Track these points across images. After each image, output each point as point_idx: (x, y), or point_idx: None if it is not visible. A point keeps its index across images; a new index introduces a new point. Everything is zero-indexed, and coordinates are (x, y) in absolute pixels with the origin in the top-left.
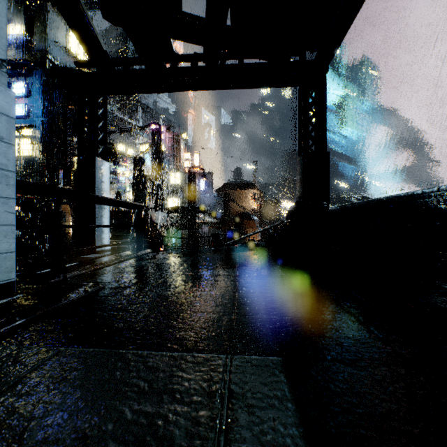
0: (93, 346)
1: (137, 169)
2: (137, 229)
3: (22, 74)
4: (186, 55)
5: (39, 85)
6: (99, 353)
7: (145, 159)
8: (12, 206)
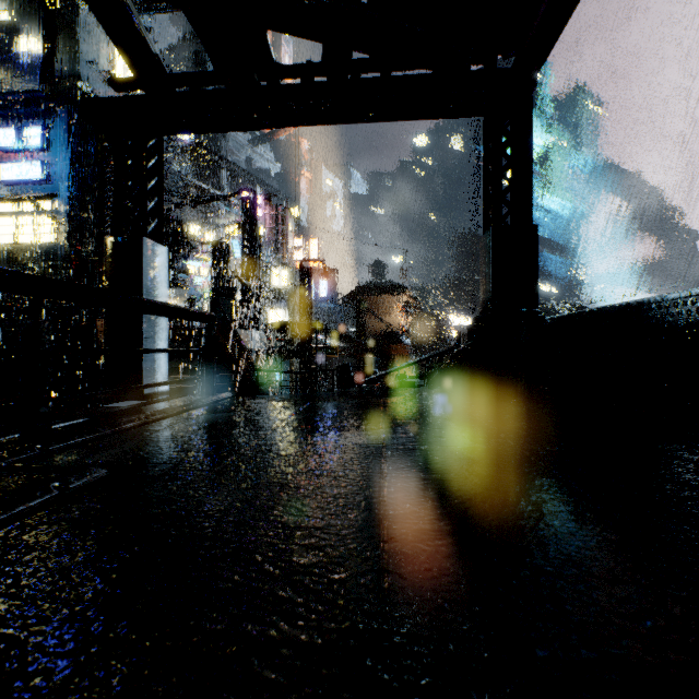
0: None
1: (218, 262)
2: (206, 357)
3: (38, 114)
4: (294, 66)
5: (65, 131)
6: None
7: (233, 248)
8: None
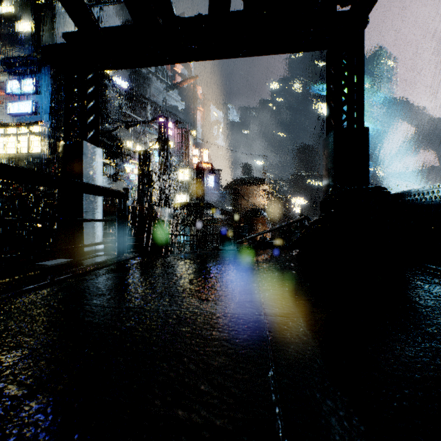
0: None
1: (142, 163)
2: (117, 225)
3: (31, 71)
4: (189, 18)
5: (47, 81)
6: None
7: (154, 156)
8: None
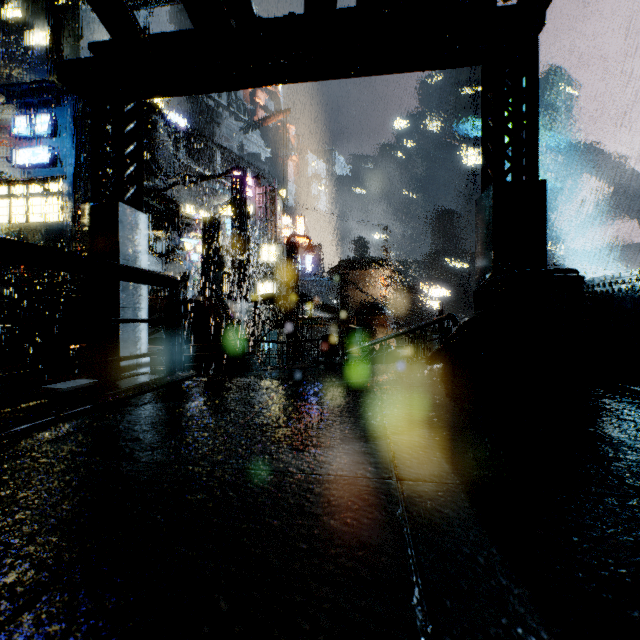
0: None
1: (208, 237)
2: (166, 328)
3: (46, 103)
4: (276, 19)
5: (71, 118)
6: None
7: (225, 226)
8: None
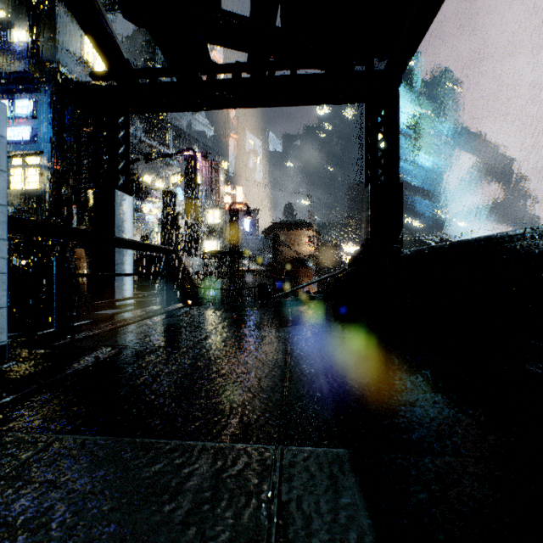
0: (100, 433)
1: (167, 205)
2: (166, 278)
3: (27, 90)
4: (227, 65)
5: (48, 103)
6: (107, 442)
7: (177, 193)
8: (3, 249)
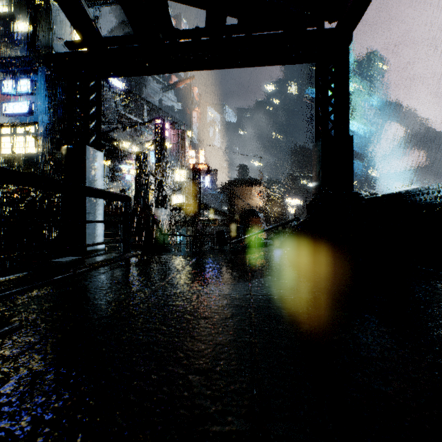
0: None
1: (139, 164)
2: (123, 226)
3: (26, 71)
4: (187, 30)
5: (43, 82)
6: None
7: (150, 156)
8: None
